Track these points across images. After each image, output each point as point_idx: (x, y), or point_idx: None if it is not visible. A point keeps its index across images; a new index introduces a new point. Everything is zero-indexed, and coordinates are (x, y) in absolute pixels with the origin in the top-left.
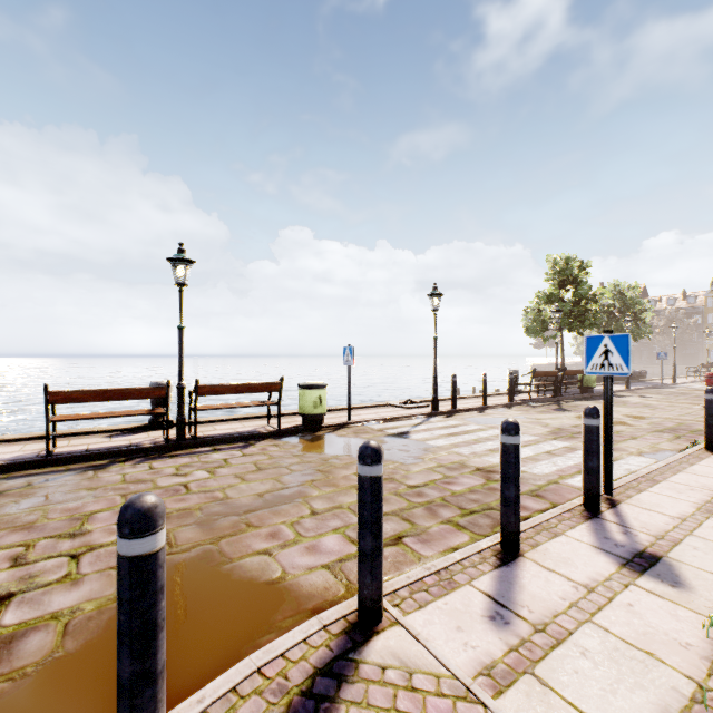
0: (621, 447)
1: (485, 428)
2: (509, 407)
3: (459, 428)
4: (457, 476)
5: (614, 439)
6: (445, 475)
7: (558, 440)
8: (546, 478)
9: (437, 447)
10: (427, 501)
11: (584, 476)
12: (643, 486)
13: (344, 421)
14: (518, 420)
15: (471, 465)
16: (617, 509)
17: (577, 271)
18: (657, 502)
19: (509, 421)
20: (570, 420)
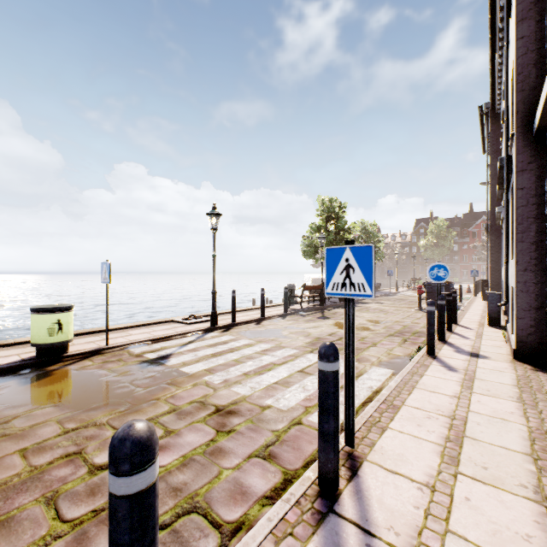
0: (365, 356)
1: (253, 343)
2: (284, 317)
3: (228, 345)
4: (182, 429)
5: (360, 347)
6: (167, 429)
7: (314, 353)
8: (290, 416)
9: (188, 375)
10: (92, 512)
11: (319, 442)
12: (385, 419)
13: (101, 346)
14: (286, 331)
15: (213, 403)
16: (359, 480)
17: (338, 209)
18: (401, 452)
19: (123, 435)
20: (329, 328)
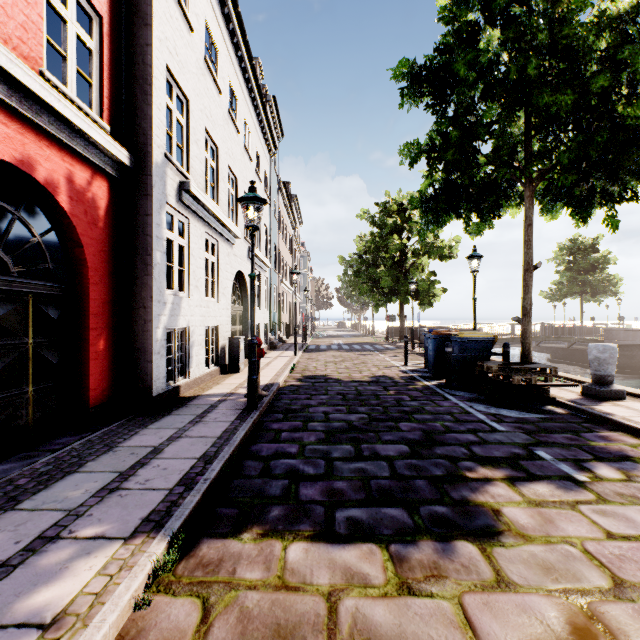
0: None
1: None
2: None
3: None
4: None
5: None
6: None
7: None
8: None
9: None
10: None
11: None
12: None
13: None
14: None
15: None
16: None
17: None
18: None
19: None
20: None
